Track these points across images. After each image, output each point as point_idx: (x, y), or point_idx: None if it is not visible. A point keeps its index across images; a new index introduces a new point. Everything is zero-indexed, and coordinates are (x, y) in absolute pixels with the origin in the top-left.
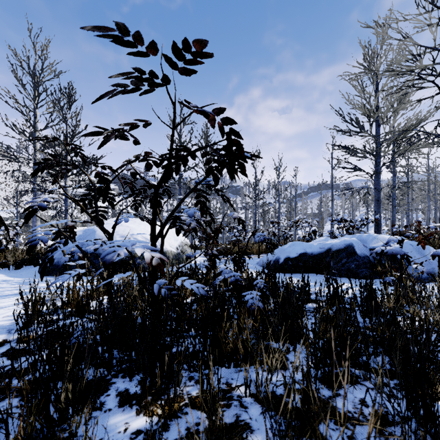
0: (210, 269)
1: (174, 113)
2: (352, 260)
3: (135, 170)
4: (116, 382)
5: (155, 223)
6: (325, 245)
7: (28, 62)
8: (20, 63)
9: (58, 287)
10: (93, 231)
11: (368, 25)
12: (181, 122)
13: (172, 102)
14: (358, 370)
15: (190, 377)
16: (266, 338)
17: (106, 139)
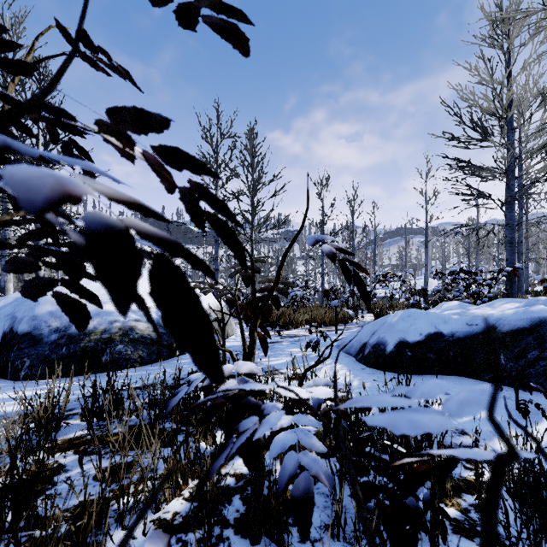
0: None
1: None
2: None
3: None
4: None
5: None
6: (478, 318)
7: None
8: None
9: None
10: None
11: None
12: None
13: None
14: None
15: None
16: None
17: None
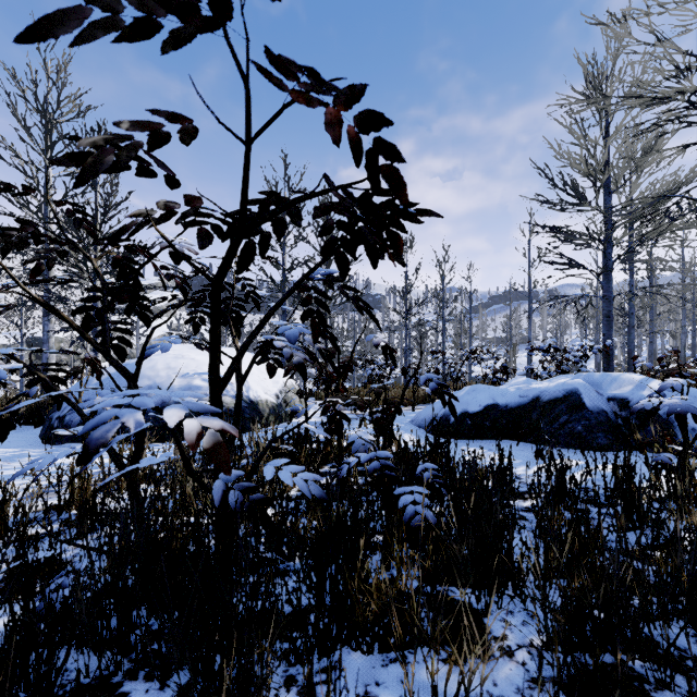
0: (330, 441)
1: (246, 101)
2: (577, 418)
3: (163, 236)
4: (131, 692)
5: (216, 355)
6: (529, 391)
7: (35, 91)
8: (23, 92)
9: (32, 481)
10: (133, 367)
11: (599, 21)
12: (265, 126)
13: (241, 70)
14: (639, 661)
15: (288, 677)
16: (441, 579)
17: (96, 166)
